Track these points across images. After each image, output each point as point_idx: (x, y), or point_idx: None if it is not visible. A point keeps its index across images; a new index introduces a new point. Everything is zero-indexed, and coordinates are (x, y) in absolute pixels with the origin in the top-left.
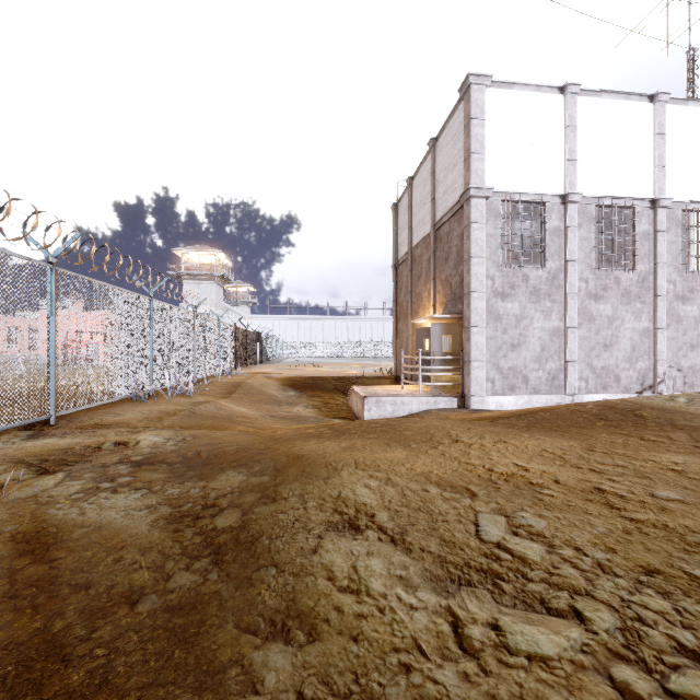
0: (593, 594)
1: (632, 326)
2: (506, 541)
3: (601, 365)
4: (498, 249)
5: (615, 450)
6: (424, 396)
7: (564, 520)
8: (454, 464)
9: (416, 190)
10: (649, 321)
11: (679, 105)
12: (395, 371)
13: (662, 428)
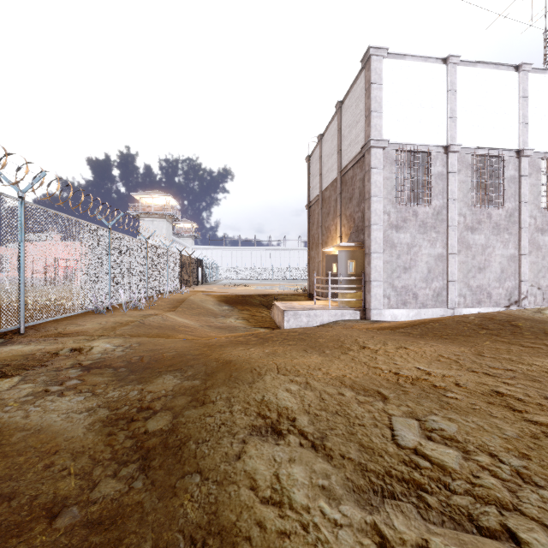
0: (521, 509)
1: (501, 253)
2: (423, 447)
3: (476, 284)
4: (393, 190)
5: (501, 355)
6: (333, 309)
7: (473, 423)
8: (364, 368)
9: (325, 144)
10: (514, 248)
11: (539, 74)
12: (308, 290)
13: (537, 336)
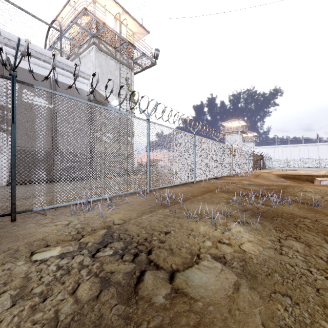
0: None
1: None
2: None
3: None
4: None
5: None
6: None
7: None
8: None
9: None
10: None
11: None
12: None
13: None
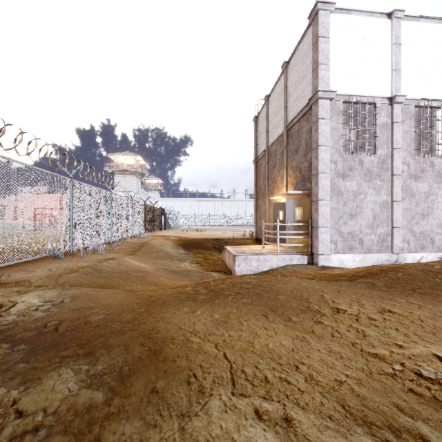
0: None
1: None
2: None
3: (419, 230)
4: (339, 140)
5: None
6: (282, 254)
7: None
8: (359, 358)
9: (271, 104)
10: None
11: None
12: (255, 234)
13: None
